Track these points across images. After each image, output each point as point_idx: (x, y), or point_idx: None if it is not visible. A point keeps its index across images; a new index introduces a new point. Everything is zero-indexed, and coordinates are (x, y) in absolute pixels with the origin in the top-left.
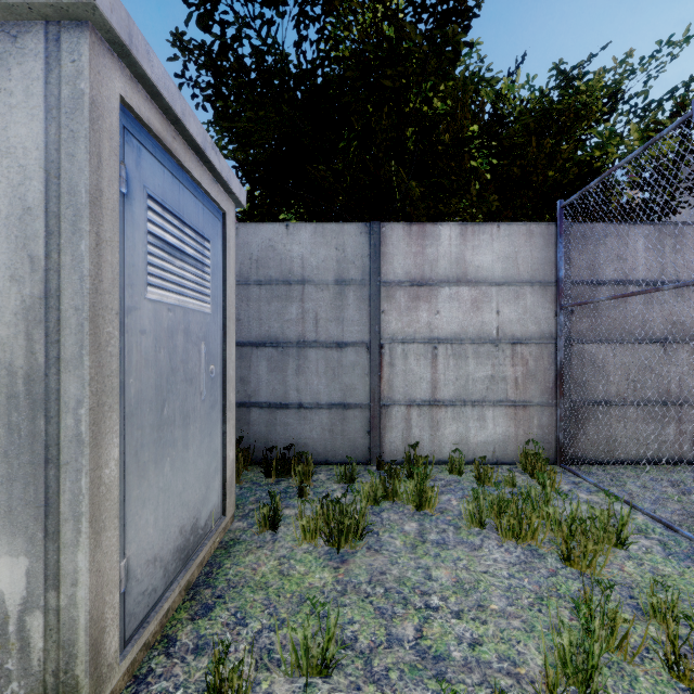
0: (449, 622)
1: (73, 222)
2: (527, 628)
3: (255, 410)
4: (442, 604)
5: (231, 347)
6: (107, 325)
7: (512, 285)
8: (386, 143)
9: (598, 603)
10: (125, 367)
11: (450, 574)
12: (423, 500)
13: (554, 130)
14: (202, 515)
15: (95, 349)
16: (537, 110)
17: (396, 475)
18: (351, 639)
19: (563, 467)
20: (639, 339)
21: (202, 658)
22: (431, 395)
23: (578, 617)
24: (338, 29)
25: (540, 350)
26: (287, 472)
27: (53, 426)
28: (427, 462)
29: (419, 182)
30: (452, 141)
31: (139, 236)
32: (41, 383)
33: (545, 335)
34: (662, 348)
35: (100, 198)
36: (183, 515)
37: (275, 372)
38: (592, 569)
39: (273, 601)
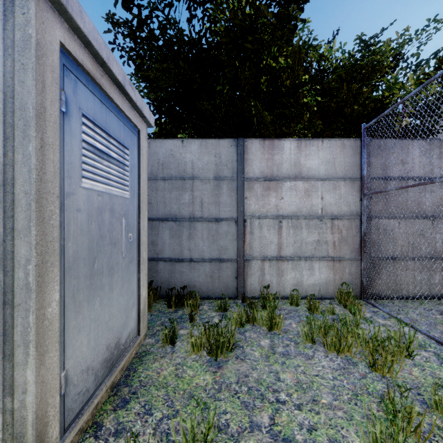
0: (293, 413)
1: (23, 130)
2: (348, 417)
3: (161, 263)
4: (288, 399)
5: (144, 221)
6: (50, 205)
7: (331, 180)
8: (248, 87)
9: (396, 398)
10: (64, 234)
11: (293, 376)
12: (273, 324)
13: (358, 78)
14: (123, 336)
15: (40, 222)
16: (347, 65)
17: (254, 306)
18: (225, 425)
19: (365, 301)
20: (416, 216)
21: (119, 440)
22: (277, 253)
23: (384, 410)
24: (216, 13)
25: (350, 223)
26: (182, 304)
27: (9, 278)
28: (275, 298)
29: (269, 112)
30: (292, 84)
31: (75, 143)
32: (0, 246)
33: (354, 213)
34: (431, 222)
35: (44, 114)
36: (109, 337)
37: (175, 238)
38: (390, 374)
39: (171, 396)
